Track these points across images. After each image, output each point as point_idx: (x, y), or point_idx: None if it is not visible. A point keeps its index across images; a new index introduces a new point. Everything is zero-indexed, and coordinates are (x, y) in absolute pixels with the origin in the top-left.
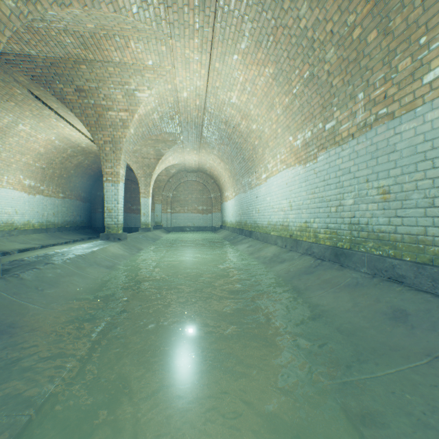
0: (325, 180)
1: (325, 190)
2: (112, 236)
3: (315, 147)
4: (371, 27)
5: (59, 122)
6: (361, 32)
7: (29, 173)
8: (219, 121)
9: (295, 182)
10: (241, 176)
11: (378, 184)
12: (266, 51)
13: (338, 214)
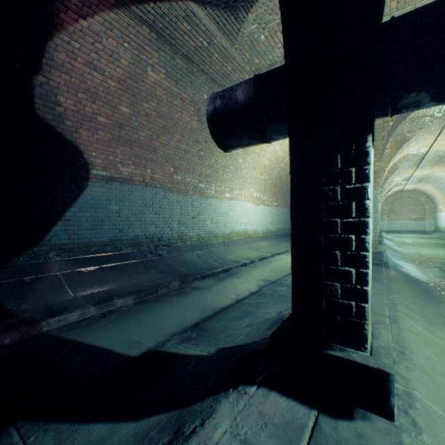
0: None
1: None
2: None
3: None
4: None
5: None
6: None
7: None
8: (434, 177)
9: None
10: None
11: None
12: None
13: None
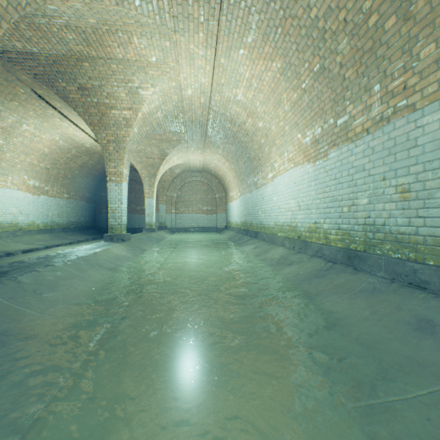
0: (336, 178)
1: (336, 189)
2: (116, 237)
3: (325, 144)
4: (389, 13)
5: (63, 122)
6: (377, 19)
7: (33, 174)
8: (224, 120)
9: (303, 181)
10: (246, 176)
11: (397, 182)
12: (274, 44)
13: (351, 214)
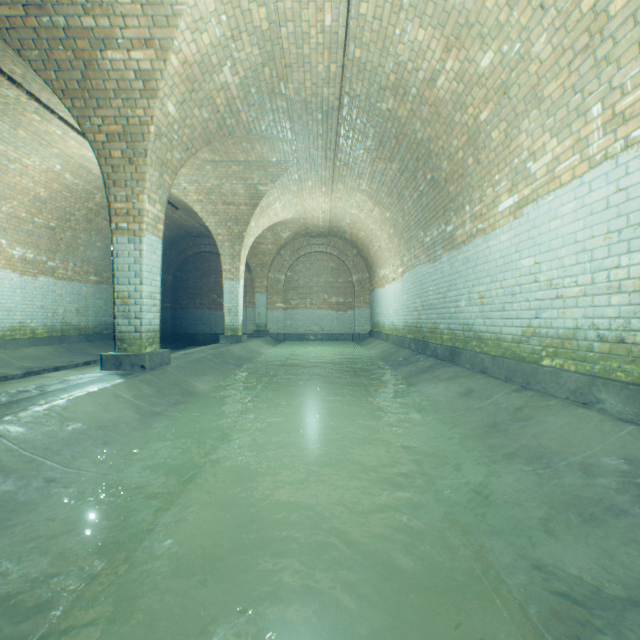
0: None
1: None
2: (128, 361)
3: None
4: None
5: (47, 122)
6: None
7: (21, 236)
8: (378, 88)
9: None
10: (420, 228)
11: None
12: None
13: None
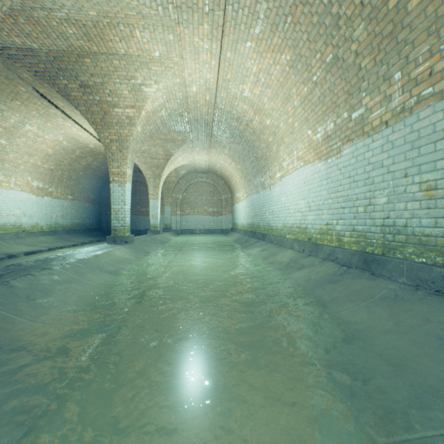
0: (351, 176)
1: (351, 188)
2: (119, 239)
3: (338, 139)
4: None
5: (66, 121)
6: None
7: (37, 175)
8: (230, 118)
9: (314, 180)
10: (253, 176)
11: (421, 179)
12: (283, 34)
13: (367, 214)
